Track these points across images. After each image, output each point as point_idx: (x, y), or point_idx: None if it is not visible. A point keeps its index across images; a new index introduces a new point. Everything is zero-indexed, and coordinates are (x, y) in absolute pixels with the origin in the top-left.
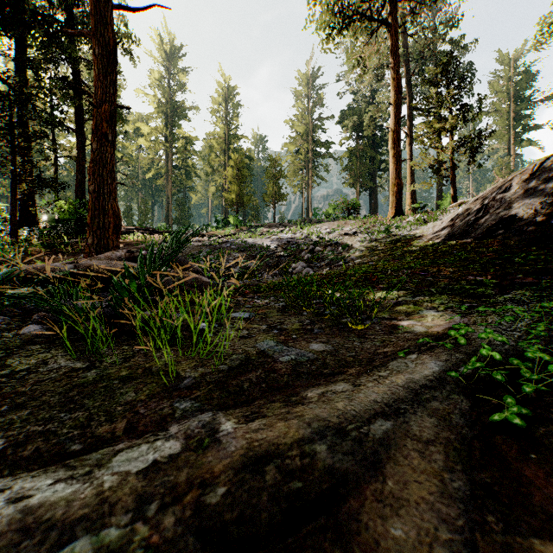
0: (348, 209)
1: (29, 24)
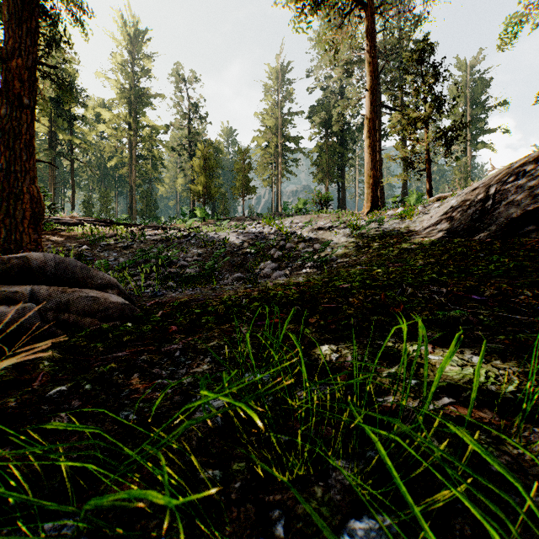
0: (319, 203)
1: None
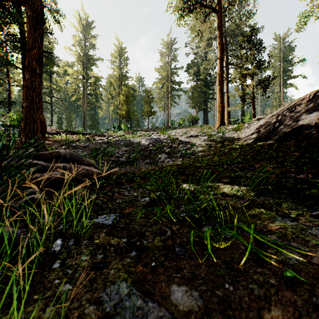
0: (192, 121)
1: None
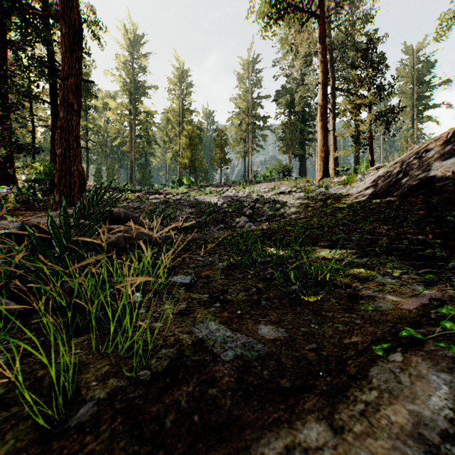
0: (283, 172)
1: (9, 10)
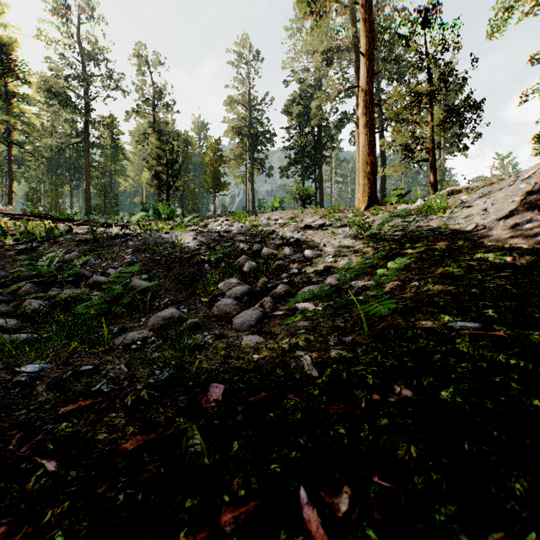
0: (300, 198)
1: None
